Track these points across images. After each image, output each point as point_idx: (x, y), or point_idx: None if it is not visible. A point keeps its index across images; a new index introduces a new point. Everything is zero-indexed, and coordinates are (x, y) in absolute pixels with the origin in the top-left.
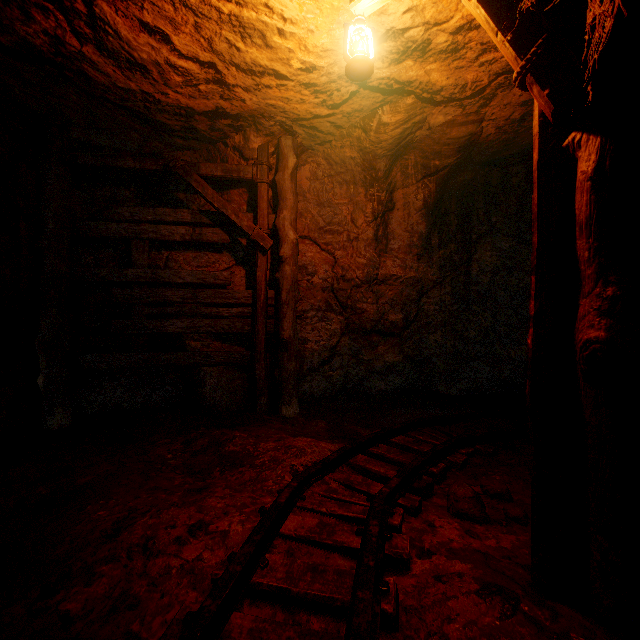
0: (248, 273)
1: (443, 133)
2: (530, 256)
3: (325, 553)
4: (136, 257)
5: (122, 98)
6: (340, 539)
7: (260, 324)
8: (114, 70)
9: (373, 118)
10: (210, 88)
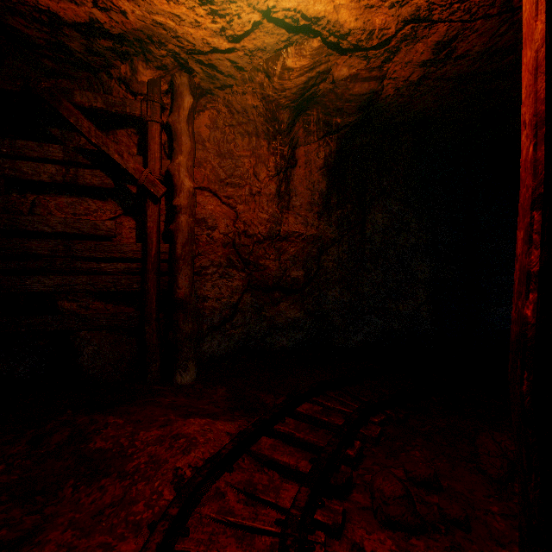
0: (139, 224)
1: (346, 88)
2: (414, 219)
3: None
4: None
5: None
6: None
7: (151, 281)
8: None
9: (277, 61)
10: None
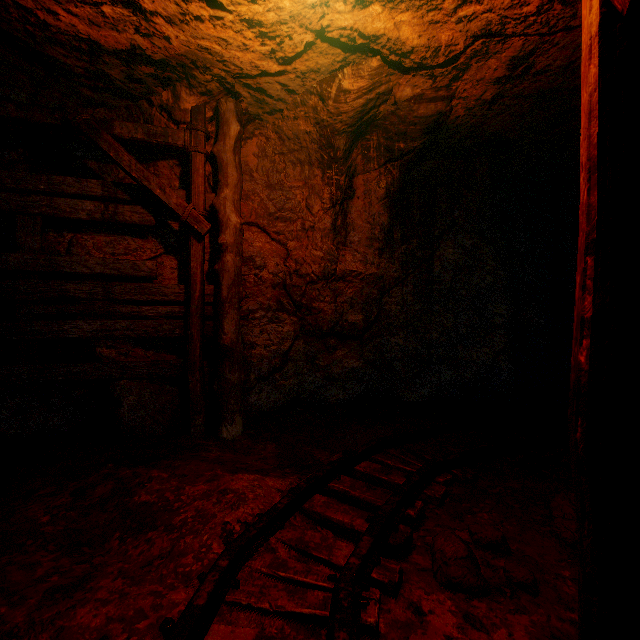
0: (181, 264)
1: (410, 110)
2: (491, 255)
3: None
4: (22, 238)
5: None
6: None
7: (194, 326)
8: None
9: (332, 83)
10: (119, 13)
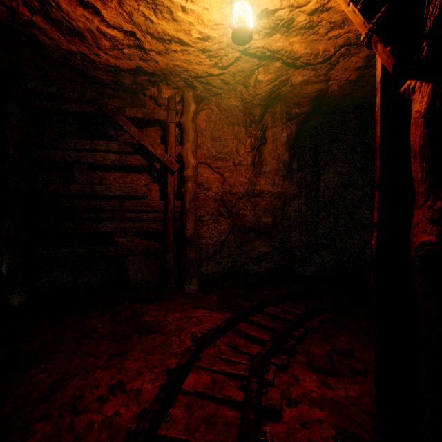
0: (161, 188)
1: (301, 89)
2: (360, 177)
3: (216, 405)
4: (77, 176)
5: (65, 57)
6: (228, 393)
7: (169, 225)
8: (58, 35)
9: (251, 77)
10: (132, 51)
